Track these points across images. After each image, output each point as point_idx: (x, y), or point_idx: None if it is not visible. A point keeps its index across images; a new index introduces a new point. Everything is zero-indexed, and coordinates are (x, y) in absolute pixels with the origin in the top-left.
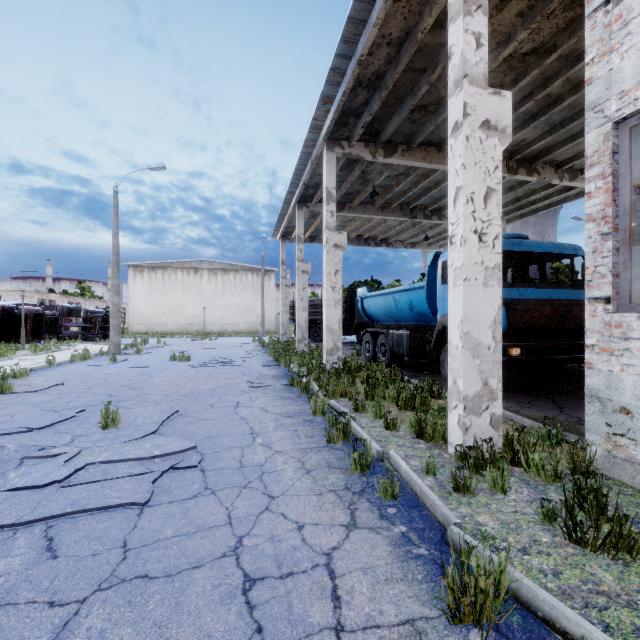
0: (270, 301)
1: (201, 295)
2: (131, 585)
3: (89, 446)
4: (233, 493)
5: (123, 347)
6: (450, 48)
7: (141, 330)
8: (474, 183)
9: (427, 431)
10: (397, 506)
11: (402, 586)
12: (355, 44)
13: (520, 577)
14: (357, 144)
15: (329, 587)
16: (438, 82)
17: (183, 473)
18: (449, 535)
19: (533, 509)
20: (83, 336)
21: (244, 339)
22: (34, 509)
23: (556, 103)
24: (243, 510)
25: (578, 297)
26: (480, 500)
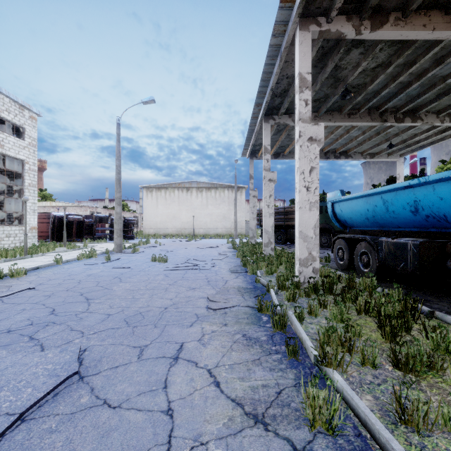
0: (241, 211)
1: (191, 207)
2: None
3: None
4: None
5: (128, 246)
6: None
7: (151, 232)
8: None
9: None
10: None
11: None
12: None
13: None
14: (337, 18)
15: None
16: None
17: None
18: None
19: None
20: (110, 237)
21: (221, 240)
22: None
23: None
24: None
25: None
26: None
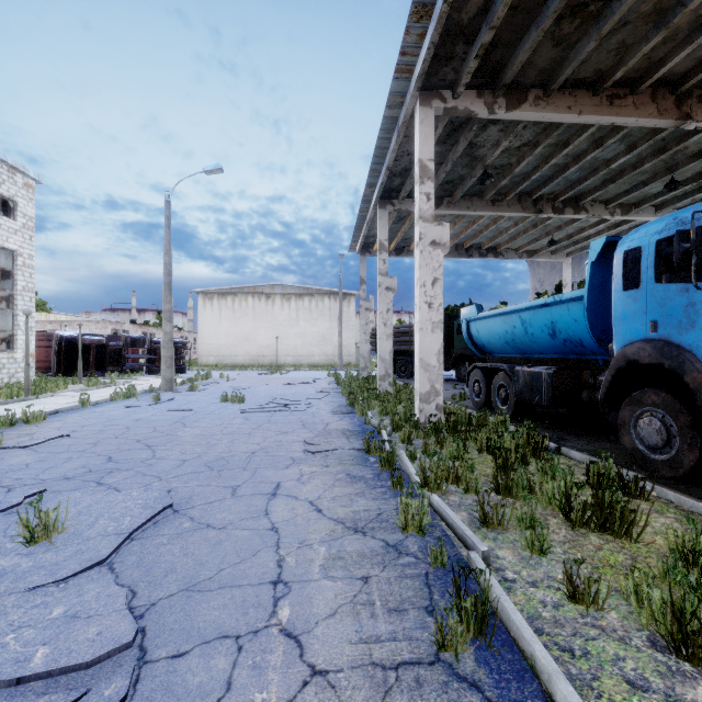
0: (349, 329)
1: (273, 323)
2: None
3: None
4: None
5: (180, 382)
6: None
7: (211, 362)
8: None
9: None
10: None
11: None
12: None
13: None
14: (465, 93)
15: None
16: None
17: None
18: None
19: None
20: (147, 368)
21: (319, 373)
22: None
23: None
24: None
25: None
26: None
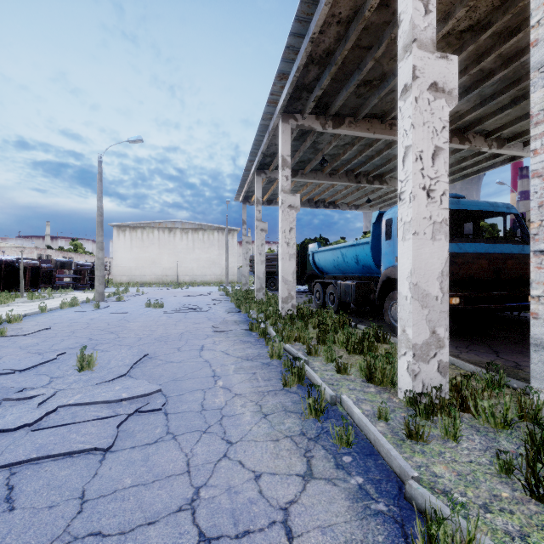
0: (233, 256)
1: (174, 251)
2: None
3: (64, 388)
4: (193, 438)
5: (107, 295)
6: (399, 16)
7: (123, 280)
8: (423, 142)
9: (376, 376)
10: (352, 454)
11: None
12: (308, 23)
13: None
14: (309, 116)
15: None
16: (382, 58)
17: (147, 416)
18: (408, 490)
19: (487, 459)
20: (74, 286)
21: (211, 288)
22: (1, 454)
23: (488, 77)
24: (202, 457)
25: (512, 251)
26: (433, 448)
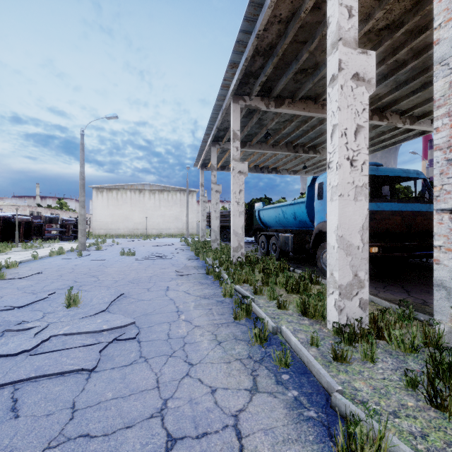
0: (193, 212)
1: (144, 208)
2: (75, 444)
3: (55, 321)
4: (161, 361)
5: (88, 245)
6: (328, 19)
7: (101, 233)
8: (347, 121)
9: (310, 311)
10: (289, 373)
11: (297, 447)
12: (254, 22)
13: (396, 442)
14: (255, 98)
15: (237, 447)
16: (315, 51)
17: (124, 344)
18: (333, 400)
19: (397, 376)
20: (60, 237)
21: (174, 239)
22: (6, 374)
23: (402, 66)
24: (168, 376)
25: (421, 209)
26: (354, 368)
